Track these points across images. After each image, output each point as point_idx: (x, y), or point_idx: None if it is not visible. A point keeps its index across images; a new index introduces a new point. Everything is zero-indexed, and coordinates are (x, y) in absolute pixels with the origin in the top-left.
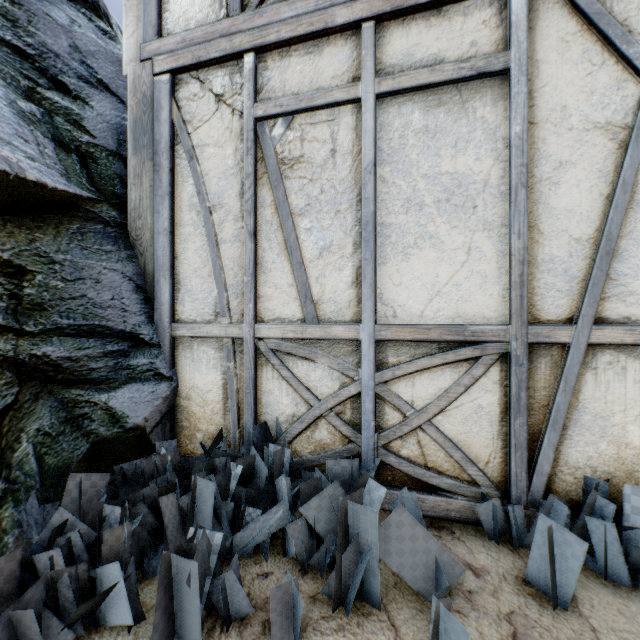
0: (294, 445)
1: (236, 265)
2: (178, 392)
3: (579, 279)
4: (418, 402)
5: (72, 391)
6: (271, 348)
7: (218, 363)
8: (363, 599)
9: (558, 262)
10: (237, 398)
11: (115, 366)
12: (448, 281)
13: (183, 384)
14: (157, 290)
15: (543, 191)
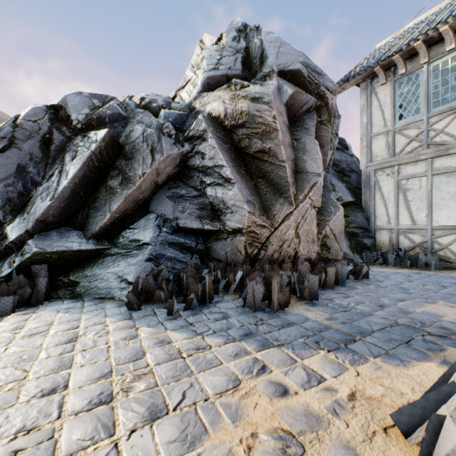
0: (408, 253)
1: (392, 213)
2: (376, 241)
3: None
4: (443, 243)
5: (356, 238)
6: (402, 231)
7: (387, 235)
8: (422, 268)
9: None
10: (392, 242)
11: (363, 234)
12: (452, 216)
13: (377, 239)
14: (370, 218)
15: None
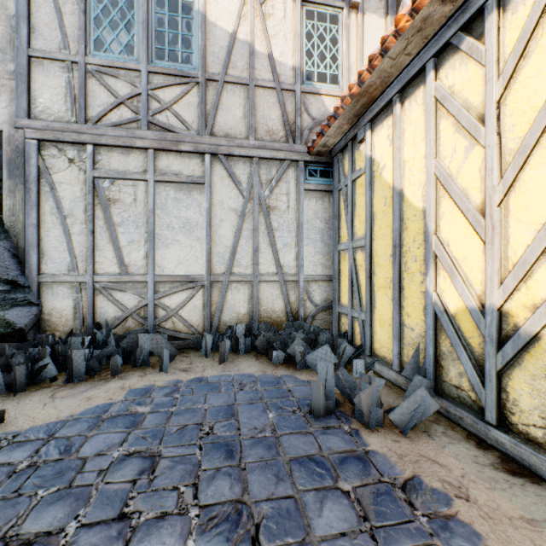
0: (115, 331)
1: (82, 246)
2: (43, 312)
3: (227, 259)
4: (173, 306)
5: None
6: (103, 286)
7: (70, 295)
8: (144, 366)
9: (221, 253)
10: (83, 312)
11: (4, 298)
12: (184, 258)
13: (46, 307)
14: (28, 257)
15: (216, 228)
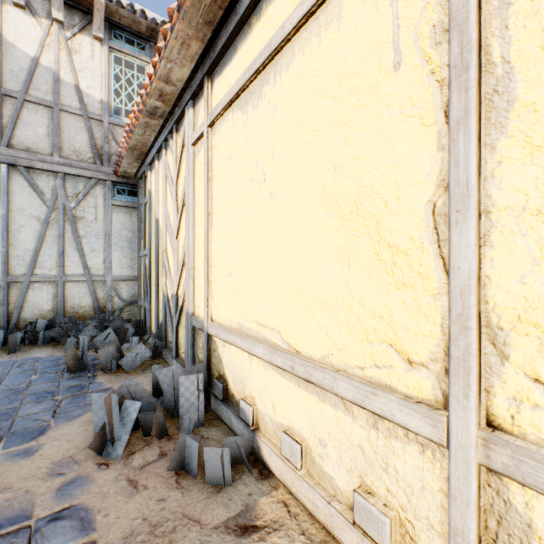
0: None
1: None
2: None
3: (28, 262)
4: None
5: None
6: None
7: None
8: None
9: (21, 256)
10: None
11: None
12: None
13: None
14: None
15: (16, 233)
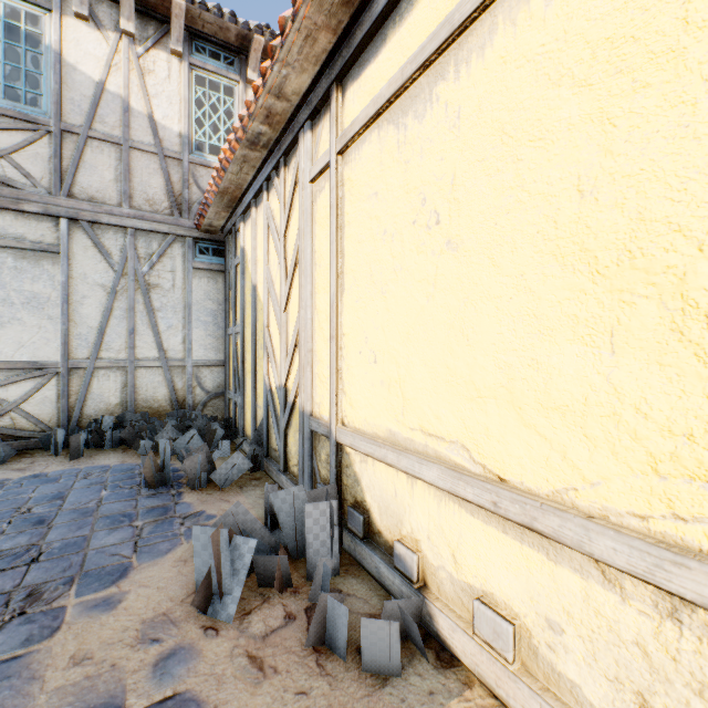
0: None
1: None
2: None
3: (93, 342)
4: (12, 398)
5: None
6: None
7: None
8: None
9: (84, 335)
10: None
11: None
12: (30, 341)
13: None
14: None
15: (77, 306)
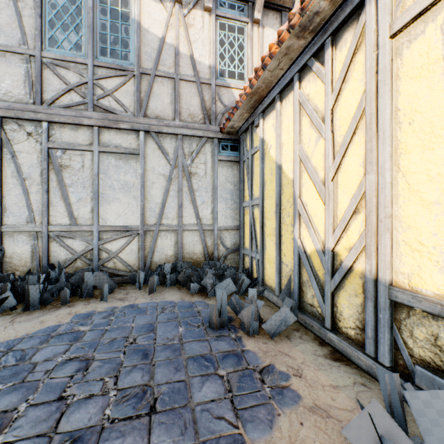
0: (67, 270)
1: (38, 203)
2: (5, 256)
3: (157, 213)
4: (114, 250)
5: None
6: (56, 235)
7: (29, 242)
8: (89, 297)
9: (153, 209)
10: (39, 255)
11: None
12: (123, 212)
13: (8, 252)
14: None
15: (149, 189)
